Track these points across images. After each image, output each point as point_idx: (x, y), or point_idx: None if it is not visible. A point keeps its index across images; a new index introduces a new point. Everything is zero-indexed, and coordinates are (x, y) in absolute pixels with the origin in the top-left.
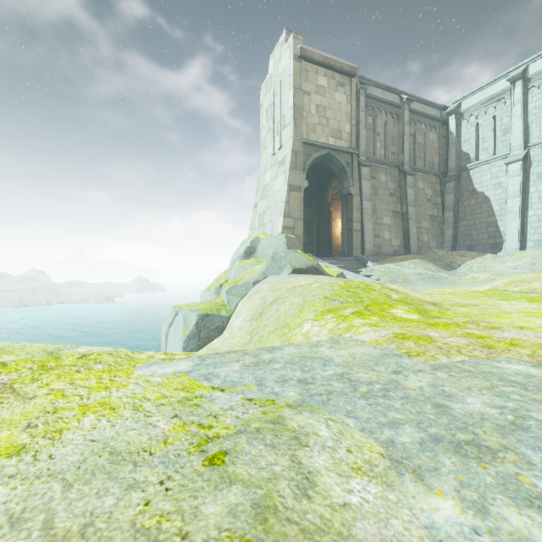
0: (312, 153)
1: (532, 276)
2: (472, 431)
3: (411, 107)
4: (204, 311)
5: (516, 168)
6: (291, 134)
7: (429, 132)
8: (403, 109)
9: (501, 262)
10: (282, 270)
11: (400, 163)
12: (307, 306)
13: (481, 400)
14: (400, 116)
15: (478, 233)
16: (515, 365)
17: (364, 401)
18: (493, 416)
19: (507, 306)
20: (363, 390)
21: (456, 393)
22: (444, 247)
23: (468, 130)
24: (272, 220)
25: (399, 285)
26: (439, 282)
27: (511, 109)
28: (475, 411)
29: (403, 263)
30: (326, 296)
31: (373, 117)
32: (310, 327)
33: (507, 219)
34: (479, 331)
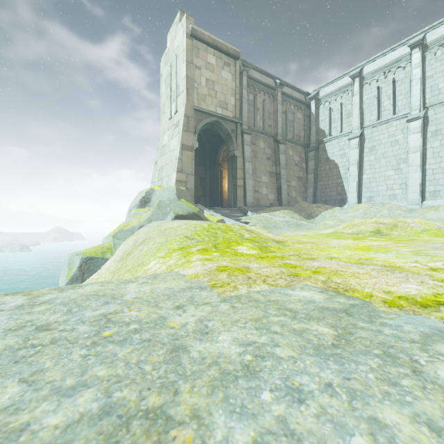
0: (203, 119)
1: (361, 221)
2: (176, 388)
3: (283, 90)
4: (88, 254)
5: (355, 142)
6: (184, 101)
7: (297, 112)
8: (277, 91)
9: (345, 212)
10: (166, 216)
11: (275, 134)
12: (165, 245)
13: (233, 337)
14: (275, 96)
15: (331, 191)
16: (305, 292)
17: (84, 352)
18: (230, 358)
19: (336, 242)
20: (105, 334)
21: (216, 328)
22: (307, 201)
23: (324, 113)
24: (168, 175)
25: (258, 228)
26: (301, 227)
27: (352, 99)
28: (215, 352)
29: (275, 213)
30: (186, 236)
31: (253, 95)
32: (154, 264)
33: (349, 181)
34: (296, 262)
